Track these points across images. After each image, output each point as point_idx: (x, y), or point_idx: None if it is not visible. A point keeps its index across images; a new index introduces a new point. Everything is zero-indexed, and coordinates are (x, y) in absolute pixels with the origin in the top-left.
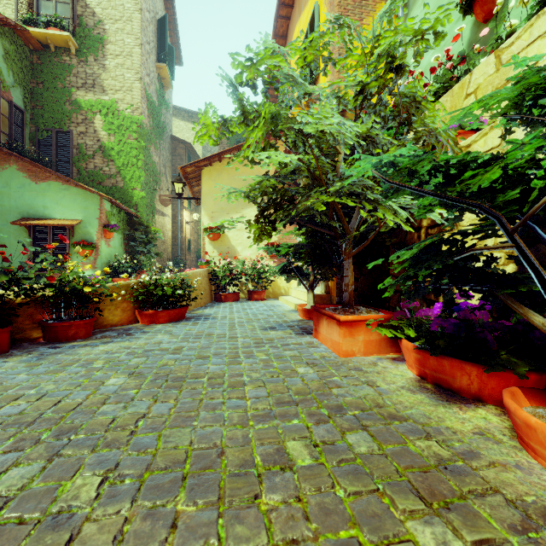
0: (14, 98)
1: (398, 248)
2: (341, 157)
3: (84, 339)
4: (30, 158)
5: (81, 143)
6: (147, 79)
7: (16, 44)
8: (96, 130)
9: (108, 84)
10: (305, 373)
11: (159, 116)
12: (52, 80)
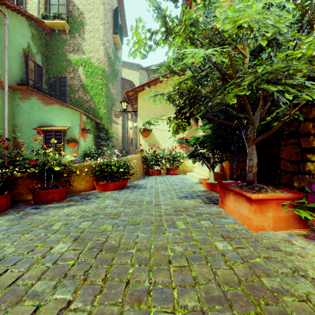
0: (37, 60)
1: (291, 137)
2: (247, 60)
3: (57, 202)
4: (44, 93)
5: (71, 83)
6: (107, 44)
7: (38, 30)
8: (79, 76)
9: (86, 48)
10: (225, 249)
11: (114, 66)
12: (56, 49)
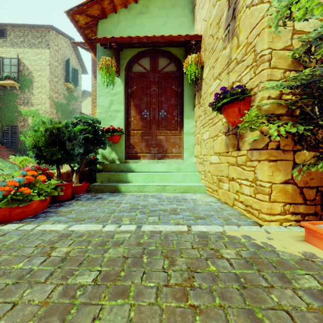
0: None
1: None
2: None
3: None
4: None
5: (22, 131)
6: (55, 95)
7: None
8: (29, 124)
9: (34, 101)
10: None
11: (67, 108)
12: (9, 102)
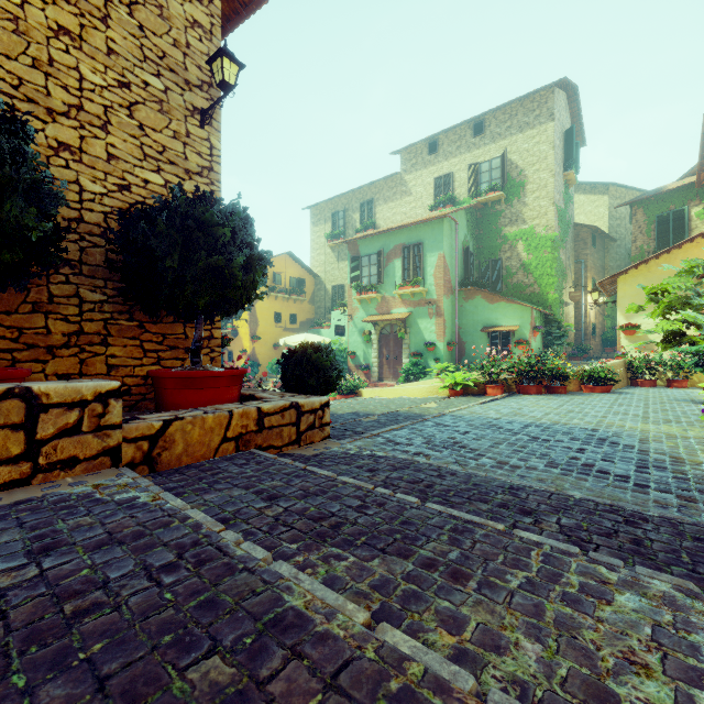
0: (470, 248)
1: None
2: None
3: (564, 394)
4: (481, 286)
5: (508, 265)
6: (557, 197)
7: (471, 213)
8: (518, 253)
9: (527, 215)
10: (681, 409)
11: (565, 218)
12: (488, 226)
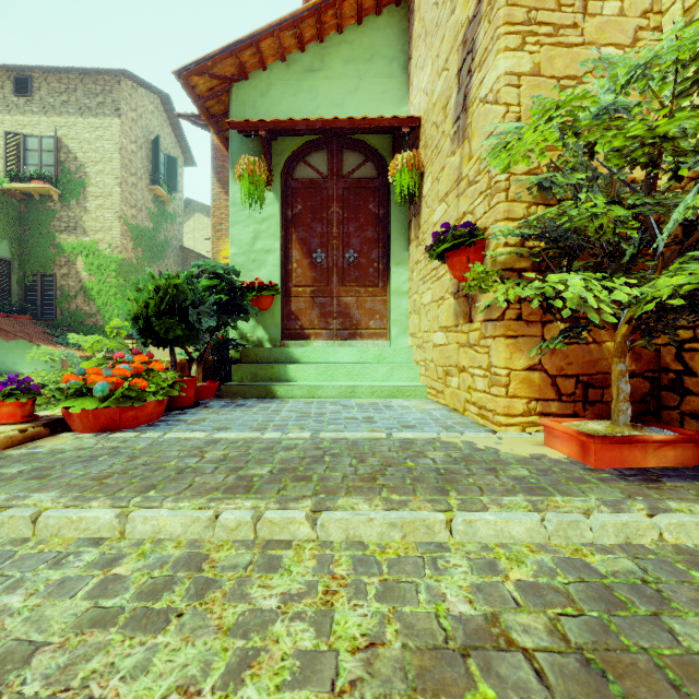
0: (1, 251)
1: None
2: None
3: None
4: (11, 309)
5: (64, 285)
6: (131, 212)
7: (2, 202)
8: (78, 271)
9: (89, 225)
10: None
11: (154, 238)
12: (38, 227)
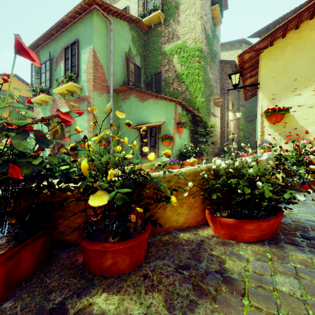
0: (136, 62)
1: None
2: None
3: (123, 280)
4: None
5: (166, 77)
6: (204, 18)
7: (137, 32)
8: (174, 66)
9: (181, 32)
10: None
11: (212, 45)
12: (152, 45)
